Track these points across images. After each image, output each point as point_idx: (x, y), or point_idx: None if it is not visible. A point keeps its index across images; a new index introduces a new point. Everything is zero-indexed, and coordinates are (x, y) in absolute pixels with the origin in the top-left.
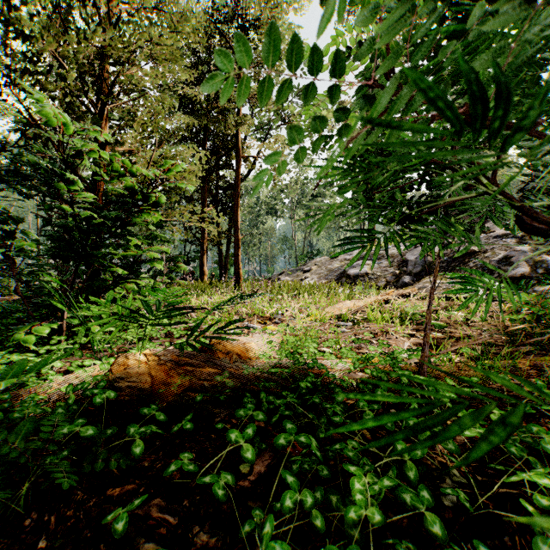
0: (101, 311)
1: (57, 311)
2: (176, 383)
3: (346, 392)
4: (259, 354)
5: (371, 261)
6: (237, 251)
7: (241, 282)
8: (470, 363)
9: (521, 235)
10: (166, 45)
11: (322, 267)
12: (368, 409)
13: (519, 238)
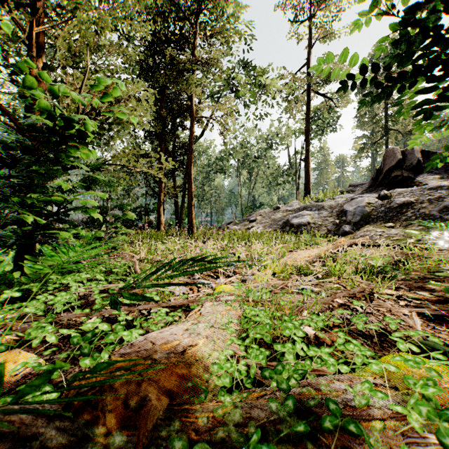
0: None
1: None
2: None
3: None
4: (212, 362)
5: (312, 212)
6: (190, 202)
7: (194, 230)
8: None
9: None
10: None
11: (266, 217)
12: None
13: None
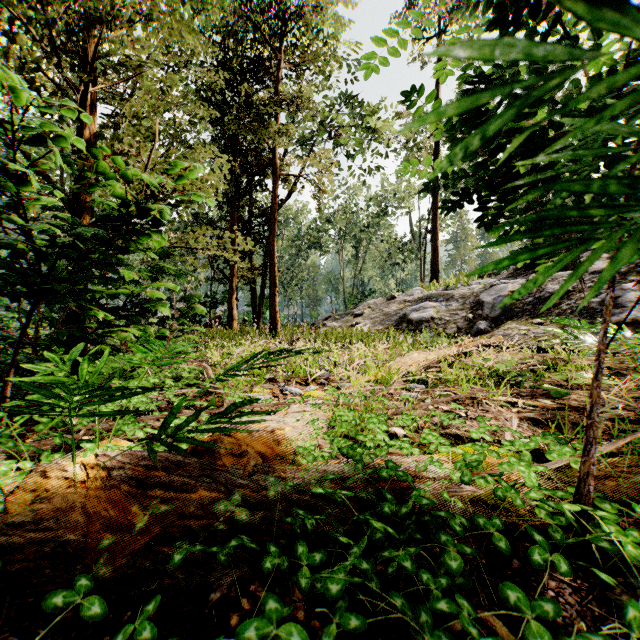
0: (46, 377)
1: (21, 369)
2: (140, 521)
3: (462, 543)
4: (298, 446)
5: (438, 303)
6: (273, 290)
7: (278, 328)
8: (637, 460)
9: (625, 270)
10: (176, 14)
11: (377, 311)
12: (533, 615)
13: (623, 274)
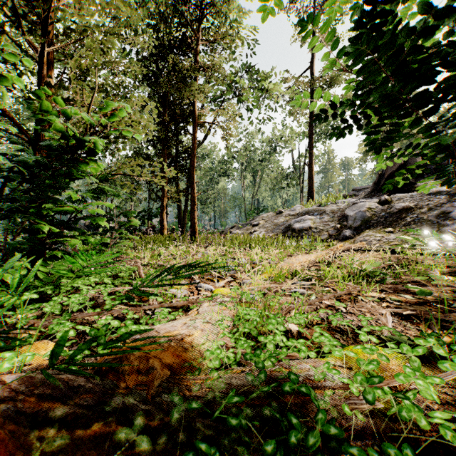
0: None
1: None
2: None
3: None
4: (205, 349)
5: (314, 216)
6: (193, 207)
7: (196, 235)
8: None
9: (453, 192)
10: None
11: (269, 222)
12: None
13: (452, 195)
